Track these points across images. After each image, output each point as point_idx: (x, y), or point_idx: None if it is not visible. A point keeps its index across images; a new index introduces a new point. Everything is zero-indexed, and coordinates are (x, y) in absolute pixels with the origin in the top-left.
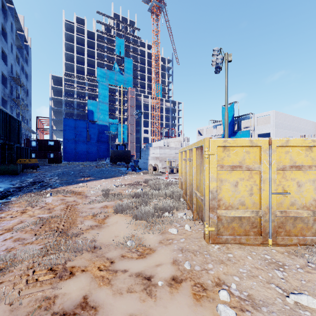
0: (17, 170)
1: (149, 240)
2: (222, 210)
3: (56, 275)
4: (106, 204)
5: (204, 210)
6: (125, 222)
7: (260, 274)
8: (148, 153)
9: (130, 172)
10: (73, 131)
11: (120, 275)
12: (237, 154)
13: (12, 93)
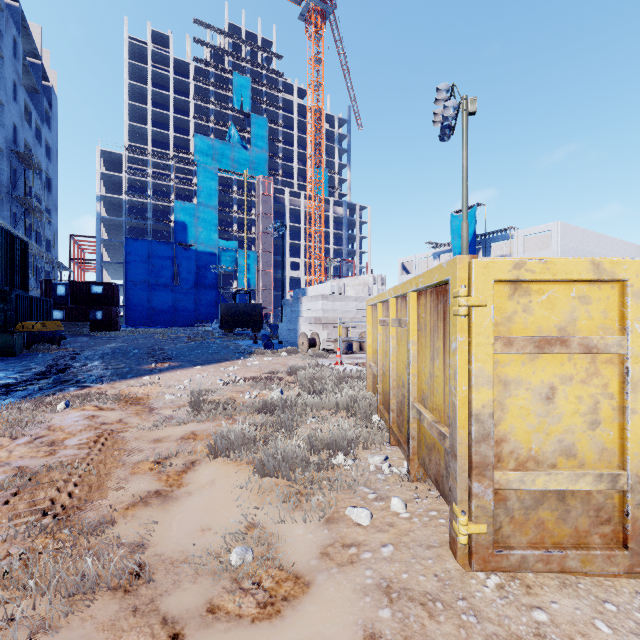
0: (13, 346)
1: (293, 544)
2: (510, 472)
3: None
4: (194, 428)
5: (453, 470)
6: (233, 483)
7: None
8: (298, 310)
9: (258, 350)
10: (145, 264)
11: None
12: (552, 306)
13: (16, 184)
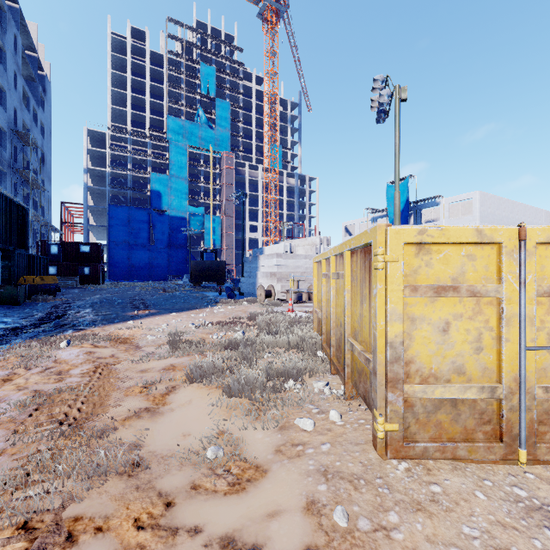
0: (18, 296)
1: (254, 445)
2: (416, 385)
3: (31, 545)
4: (173, 362)
5: (374, 384)
6: (206, 402)
7: (514, 543)
8: (256, 266)
9: (223, 300)
10: (125, 227)
11: (184, 544)
12: (447, 262)
13: (16, 159)
